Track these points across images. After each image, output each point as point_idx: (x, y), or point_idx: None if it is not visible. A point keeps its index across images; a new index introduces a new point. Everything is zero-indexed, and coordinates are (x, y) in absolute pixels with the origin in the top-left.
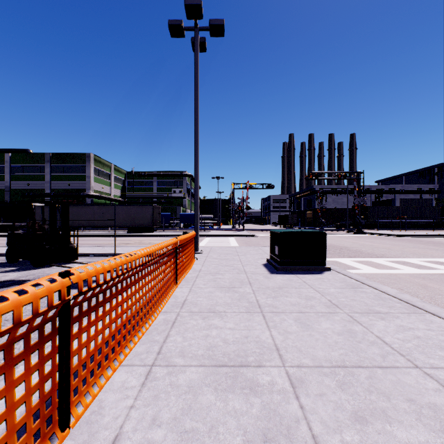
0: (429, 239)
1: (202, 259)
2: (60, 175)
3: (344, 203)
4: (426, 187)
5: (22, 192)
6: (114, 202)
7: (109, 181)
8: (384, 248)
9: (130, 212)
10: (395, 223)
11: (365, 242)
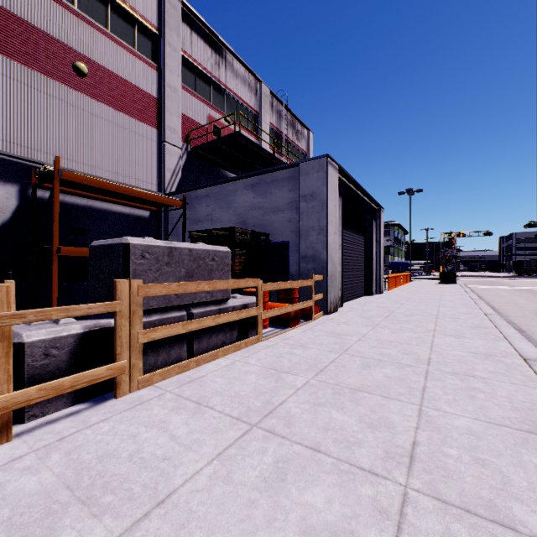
0: None
1: (412, 282)
2: None
3: None
4: None
5: None
6: None
7: None
8: None
9: None
10: None
11: None
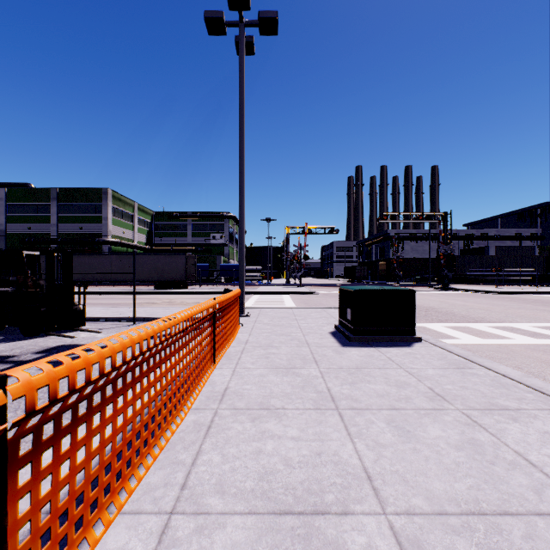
0: (534, 297)
1: (249, 325)
2: (70, 217)
3: (425, 252)
4: (526, 232)
5: (21, 237)
6: (137, 251)
7: (131, 224)
8: (482, 308)
9: (157, 263)
10: (490, 277)
11: (456, 301)
